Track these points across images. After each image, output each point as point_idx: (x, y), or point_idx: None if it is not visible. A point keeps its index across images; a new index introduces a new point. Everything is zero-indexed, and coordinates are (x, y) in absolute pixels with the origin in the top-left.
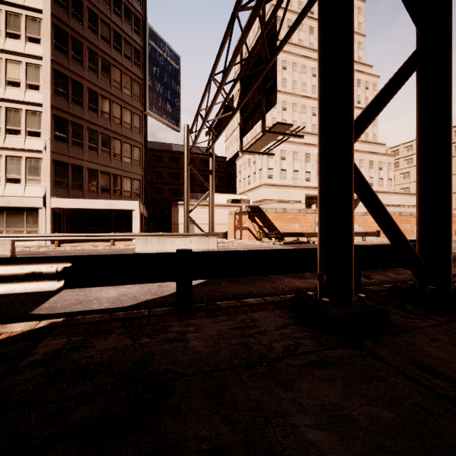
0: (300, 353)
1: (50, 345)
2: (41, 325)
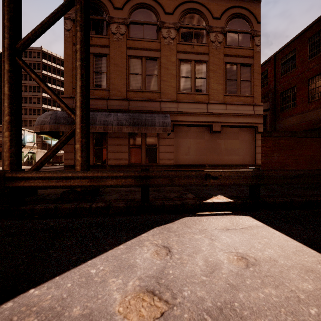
0: (118, 192)
1: (191, 195)
2: (208, 200)
